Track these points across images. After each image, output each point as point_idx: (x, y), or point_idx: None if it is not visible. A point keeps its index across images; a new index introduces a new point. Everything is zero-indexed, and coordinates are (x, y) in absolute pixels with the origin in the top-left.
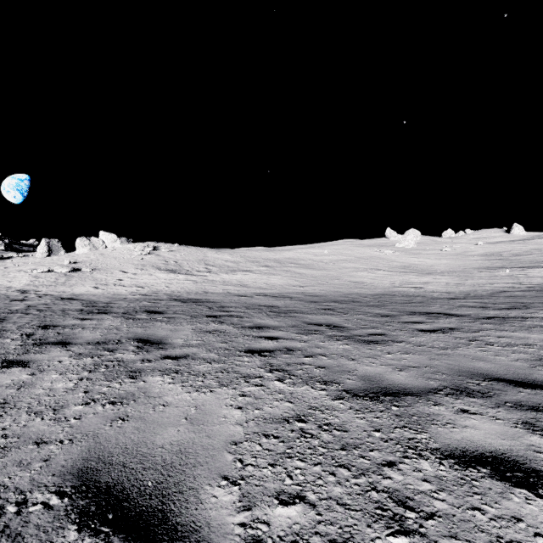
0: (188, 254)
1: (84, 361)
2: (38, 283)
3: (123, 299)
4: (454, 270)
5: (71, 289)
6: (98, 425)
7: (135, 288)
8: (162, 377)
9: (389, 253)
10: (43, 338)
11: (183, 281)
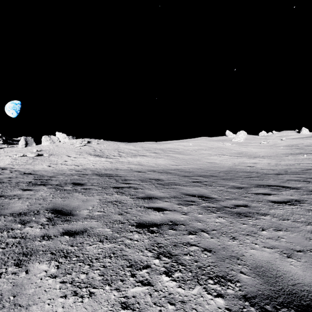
0: (108, 145)
1: None
2: (15, 163)
3: (63, 173)
4: (270, 155)
5: (33, 167)
6: None
7: (73, 166)
8: (48, 265)
9: (229, 145)
10: None
11: (104, 162)
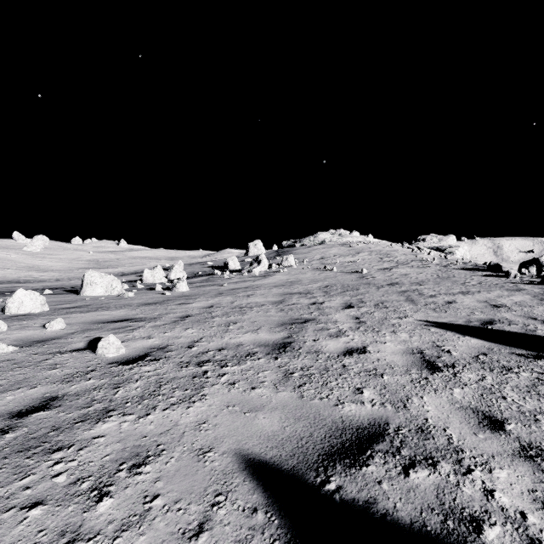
0: None
1: None
2: None
3: None
4: (65, 269)
5: None
6: None
7: None
8: None
9: (17, 256)
10: None
11: None
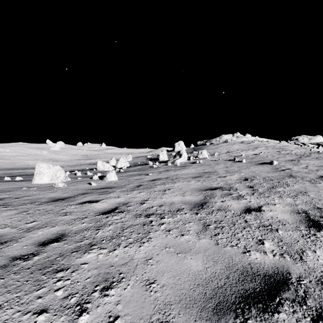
0: None
1: None
2: None
3: None
4: (68, 160)
5: None
6: None
7: None
8: None
9: (46, 152)
10: None
11: None
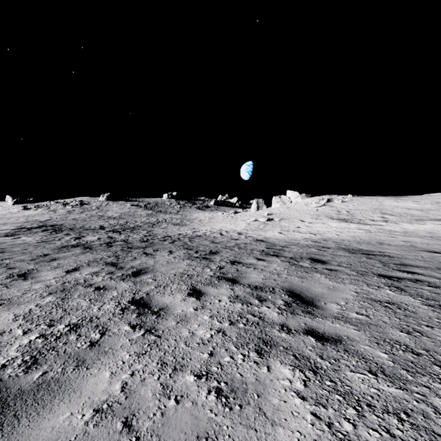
0: (361, 203)
1: (234, 306)
2: (249, 228)
3: (296, 244)
4: None
5: (265, 233)
6: (181, 435)
7: (308, 234)
8: (291, 373)
9: None
10: (226, 272)
11: (354, 230)
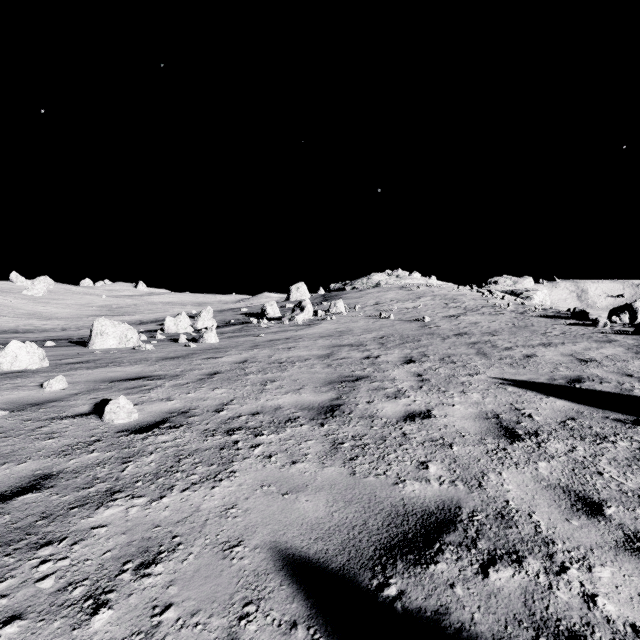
0: None
1: None
2: None
3: None
4: (72, 317)
5: None
6: None
7: None
8: None
9: (16, 301)
10: None
11: None
